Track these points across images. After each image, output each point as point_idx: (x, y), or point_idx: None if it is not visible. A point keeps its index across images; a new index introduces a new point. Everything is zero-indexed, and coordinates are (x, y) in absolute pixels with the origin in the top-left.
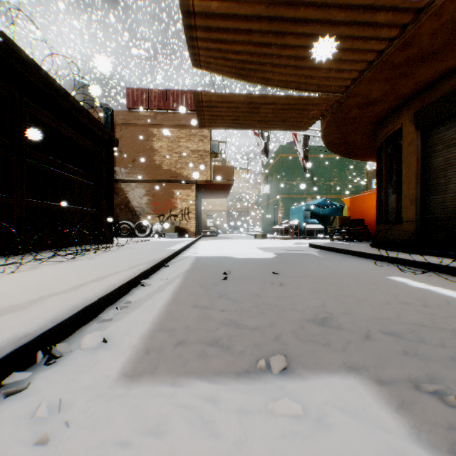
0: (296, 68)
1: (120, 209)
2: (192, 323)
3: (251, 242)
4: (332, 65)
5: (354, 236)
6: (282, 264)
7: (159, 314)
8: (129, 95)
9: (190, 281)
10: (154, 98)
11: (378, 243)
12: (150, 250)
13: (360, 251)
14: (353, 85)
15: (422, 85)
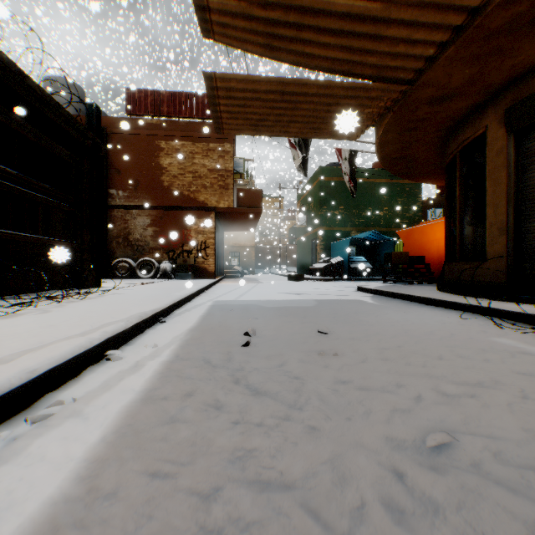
0: (350, 37)
1: (117, 242)
2: (162, 470)
3: (284, 285)
4: (401, 33)
5: (413, 278)
6: (329, 317)
7: (106, 437)
8: (129, 97)
9: (190, 350)
10: (161, 102)
11: (450, 286)
12: (145, 297)
13: (428, 297)
14: (427, 68)
15: (519, 69)
